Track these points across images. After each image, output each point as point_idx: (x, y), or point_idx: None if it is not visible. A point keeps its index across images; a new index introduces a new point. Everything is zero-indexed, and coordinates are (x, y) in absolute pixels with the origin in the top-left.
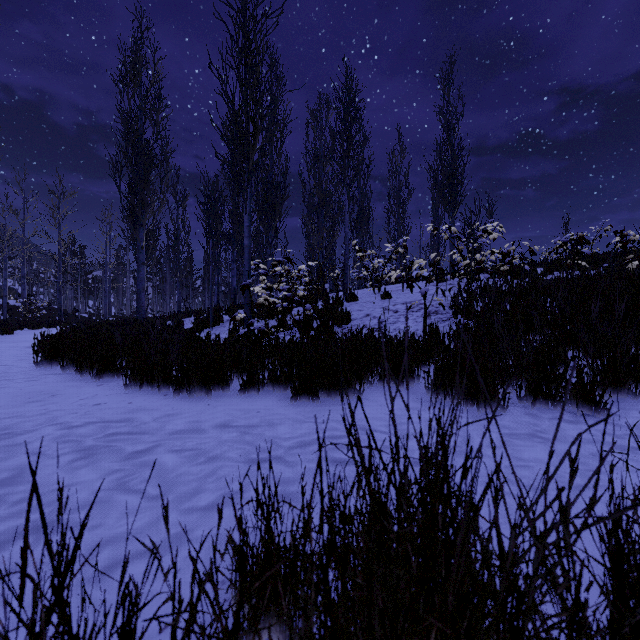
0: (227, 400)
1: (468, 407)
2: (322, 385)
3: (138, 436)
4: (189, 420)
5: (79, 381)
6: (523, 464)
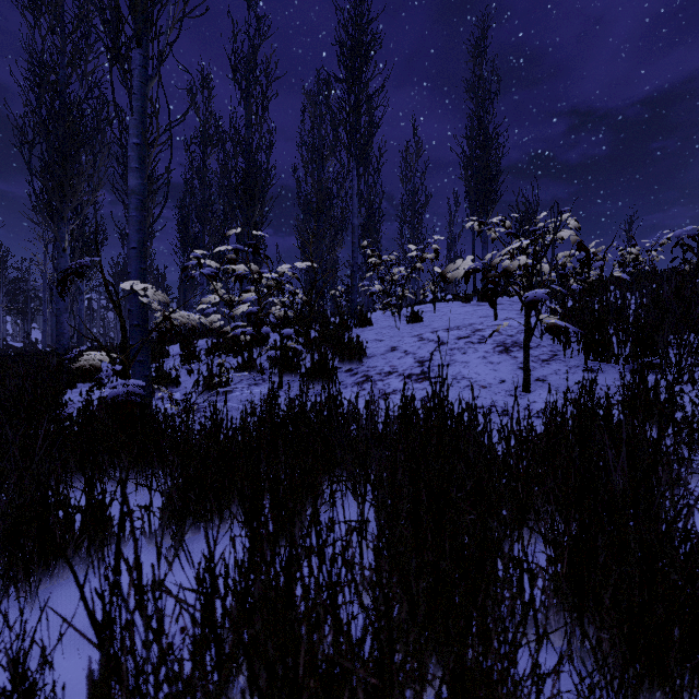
0: None
1: None
2: None
3: None
4: None
5: None
6: None
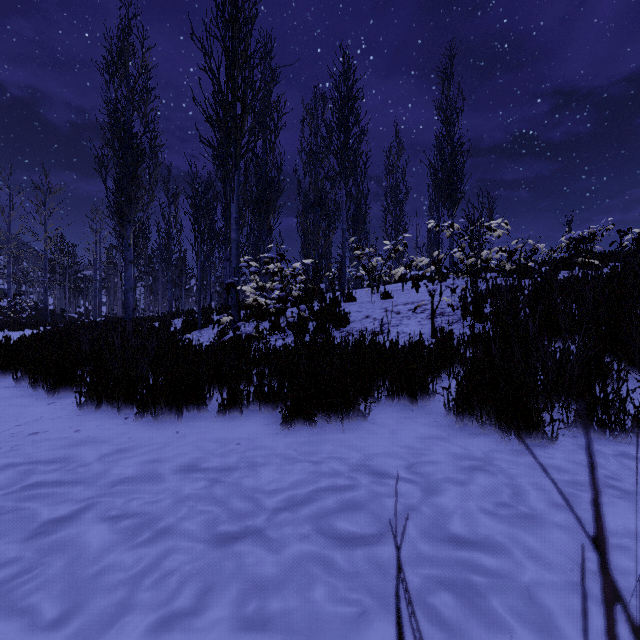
0: (201, 425)
1: (503, 436)
2: (319, 405)
3: (67, 489)
4: (145, 459)
5: (29, 397)
6: (614, 542)
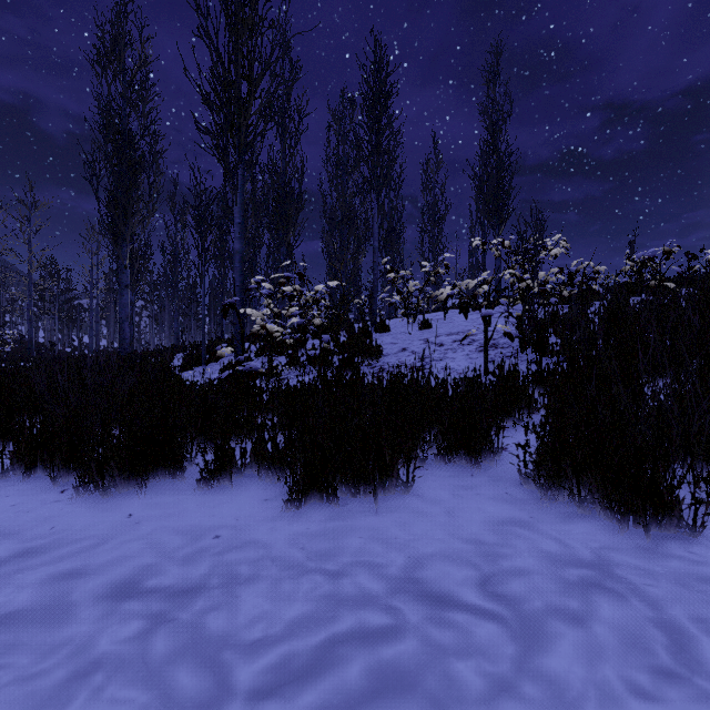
0: (170, 502)
1: (614, 520)
2: (342, 471)
3: None
4: (60, 569)
5: None
6: None
